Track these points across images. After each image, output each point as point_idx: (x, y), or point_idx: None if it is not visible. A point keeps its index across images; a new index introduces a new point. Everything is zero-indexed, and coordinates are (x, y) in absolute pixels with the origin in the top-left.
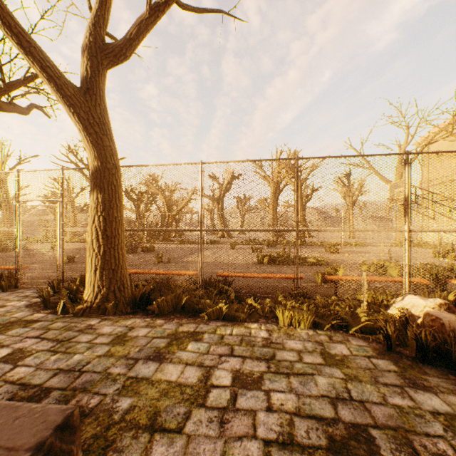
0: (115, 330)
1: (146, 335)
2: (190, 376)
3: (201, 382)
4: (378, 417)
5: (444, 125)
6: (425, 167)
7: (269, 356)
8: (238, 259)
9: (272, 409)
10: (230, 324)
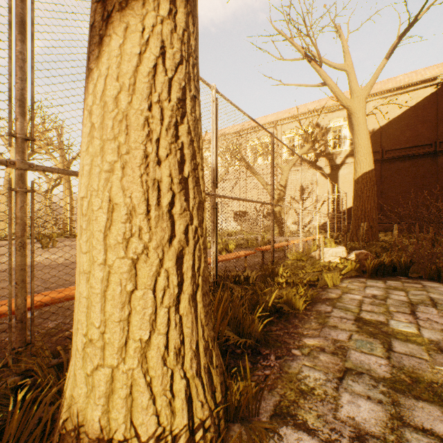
0: (365, 394)
1: (382, 356)
2: None
3: None
4: None
5: None
6: None
7: (404, 302)
8: (54, 258)
9: None
10: (328, 303)
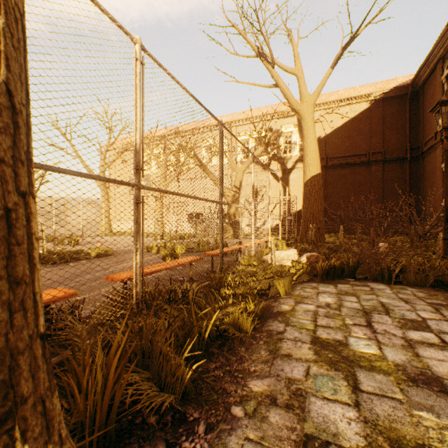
0: None
1: (349, 403)
2: (442, 355)
3: (446, 348)
4: (411, 298)
5: (128, 139)
6: (113, 169)
7: (358, 310)
8: None
9: (447, 320)
10: (281, 318)
